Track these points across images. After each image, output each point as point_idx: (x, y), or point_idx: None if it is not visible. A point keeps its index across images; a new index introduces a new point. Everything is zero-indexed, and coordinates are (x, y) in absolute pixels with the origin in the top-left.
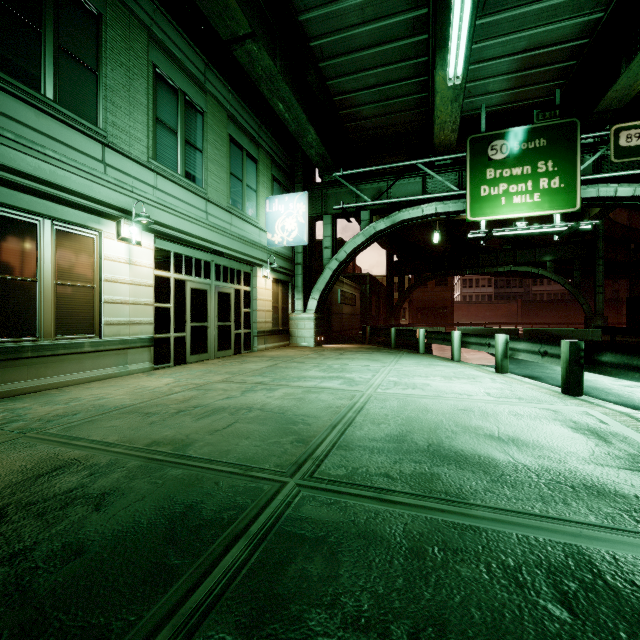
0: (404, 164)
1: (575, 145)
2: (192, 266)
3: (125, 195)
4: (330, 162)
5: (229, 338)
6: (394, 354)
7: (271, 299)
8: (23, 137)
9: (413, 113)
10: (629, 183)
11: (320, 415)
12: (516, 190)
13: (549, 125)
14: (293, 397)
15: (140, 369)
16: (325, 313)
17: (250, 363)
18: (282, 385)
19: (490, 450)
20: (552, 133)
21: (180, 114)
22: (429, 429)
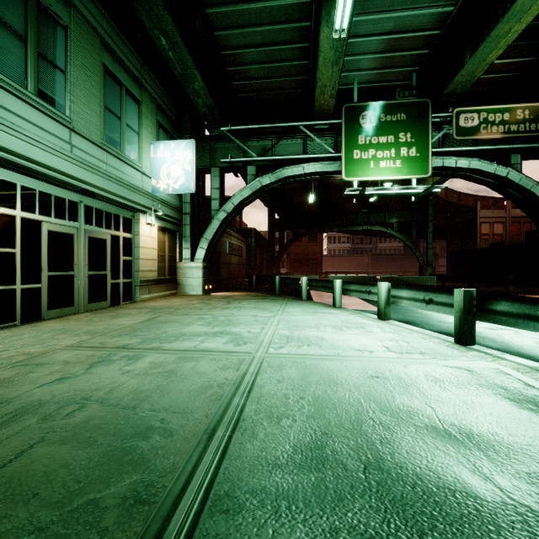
0: (287, 125)
1: (427, 121)
2: (50, 205)
3: None
4: (218, 115)
5: (104, 288)
6: (280, 301)
7: (156, 247)
8: None
9: (295, 80)
10: (465, 157)
11: (193, 406)
12: (382, 156)
13: (408, 102)
14: (161, 370)
15: None
16: (214, 263)
17: (124, 317)
18: (152, 349)
19: (456, 469)
20: (410, 109)
21: (30, 18)
22: (350, 423)
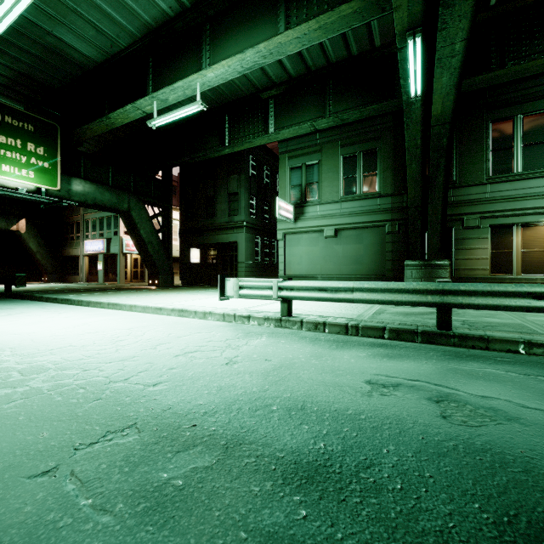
0: None
1: None
2: None
3: None
4: None
5: None
6: None
7: None
8: (504, 196)
9: None
10: None
11: None
12: None
13: None
14: None
15: None
16: None
17: None
18: None
19: None
20: None
21: None
22: None
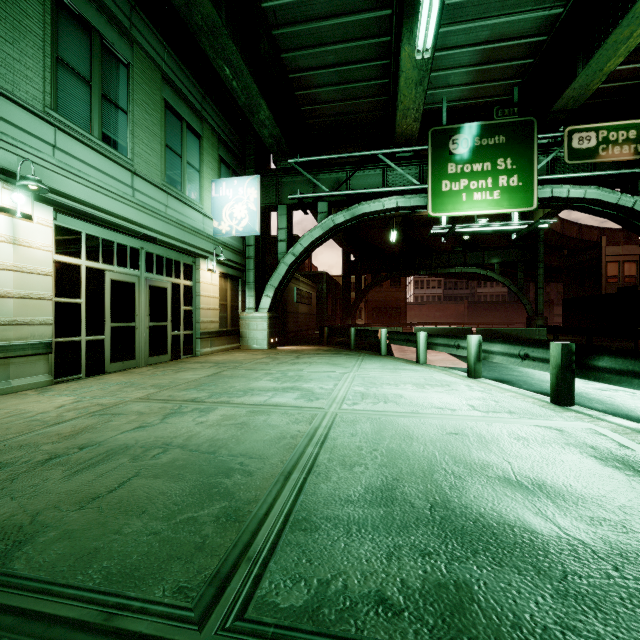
0: (364, 154)
1: (532, 144)
2: (113, 253)
3: (4, 150)
4: (285, 146)
5: (165, 341)
6: (355, 357)
7: (218, 296)
8: None
9: (373, 101)
10: (580, 185)
11: (268, 453)
12: (477, 186)
13: (508, 122)
14: (233, 422)
15: (31, 384)
16: (280, 312)
17: (188, 371)
18: (222, 403)
19: (520, 511)
20: (511, 130)
21: (94, 60)
22: (422, 472)
